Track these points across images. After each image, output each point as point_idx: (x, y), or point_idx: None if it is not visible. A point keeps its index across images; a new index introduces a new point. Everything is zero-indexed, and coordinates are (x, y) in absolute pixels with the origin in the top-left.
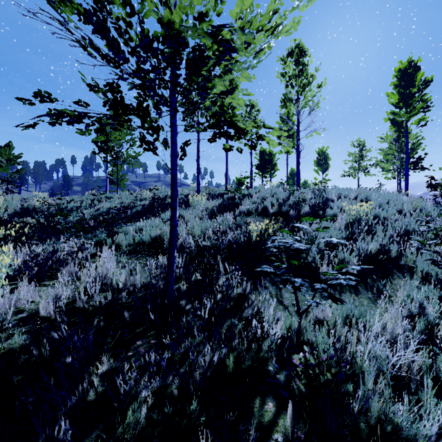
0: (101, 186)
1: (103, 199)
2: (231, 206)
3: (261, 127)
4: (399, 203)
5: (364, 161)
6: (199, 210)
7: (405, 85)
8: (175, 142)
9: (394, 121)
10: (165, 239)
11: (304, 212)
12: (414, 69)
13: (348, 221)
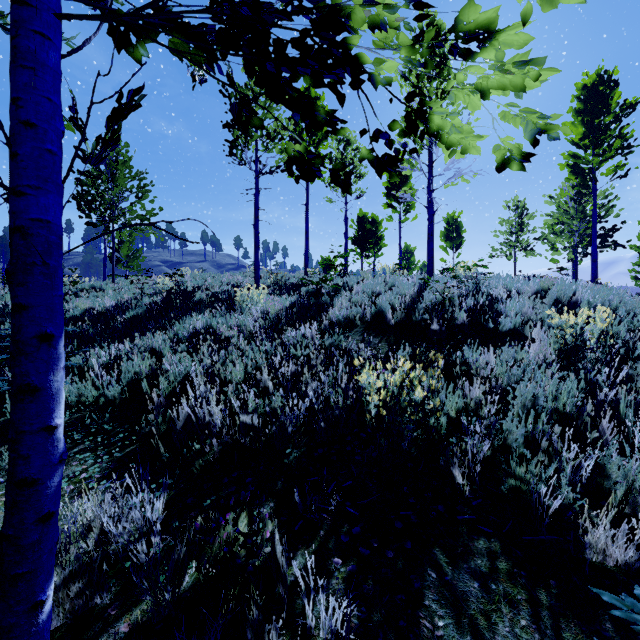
0: (75, 269)
1: (85, 292)
2: (314, 309)
3: (362, 176)
4: (637, 308)
5: (525, 232)
6: (253, 317)
7: (593, 110)
8: (34, 62)
9: (576, 169)
10: (154, 400)
11: (455, 324)
12: (608, 85)
13: (555, 347)
